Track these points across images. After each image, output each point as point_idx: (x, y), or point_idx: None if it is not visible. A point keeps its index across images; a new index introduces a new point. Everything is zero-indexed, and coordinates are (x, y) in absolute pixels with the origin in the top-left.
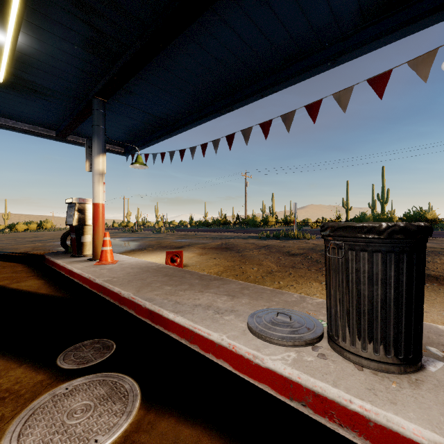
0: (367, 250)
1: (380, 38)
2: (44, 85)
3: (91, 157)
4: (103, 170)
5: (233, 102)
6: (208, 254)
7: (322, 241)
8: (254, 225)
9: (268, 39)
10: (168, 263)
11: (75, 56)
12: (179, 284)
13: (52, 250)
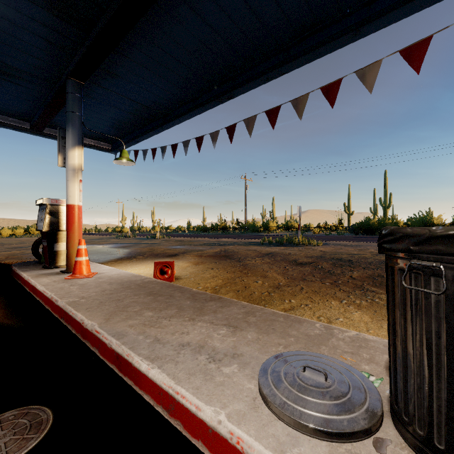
0: None
1: None
2: (5, 62)
3: (65, 150)
4: (79, 165)
5: (233, 87)
6: (205, 264)
7: (330, 248)
8: (254, 230)
9: (277, 2)
10: (157, 276)
11: (39, 21)
12: (164, 308)
13: (28, 259)
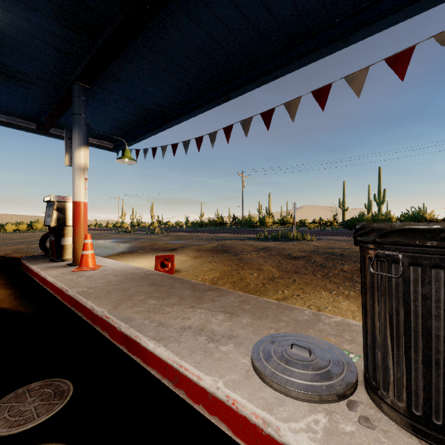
0: (443, 267)
1: (400, 10)
2: (16, 68)
3: (72, 150)
4: (84, 164)
5: (230, 90)
6: (203, 258)
7: (324, 243)
8: (251, 226)
9: (271, 13)
10: (158, 269)
11: (49, 31)
12: (166, 297)
13: (34, 253)
